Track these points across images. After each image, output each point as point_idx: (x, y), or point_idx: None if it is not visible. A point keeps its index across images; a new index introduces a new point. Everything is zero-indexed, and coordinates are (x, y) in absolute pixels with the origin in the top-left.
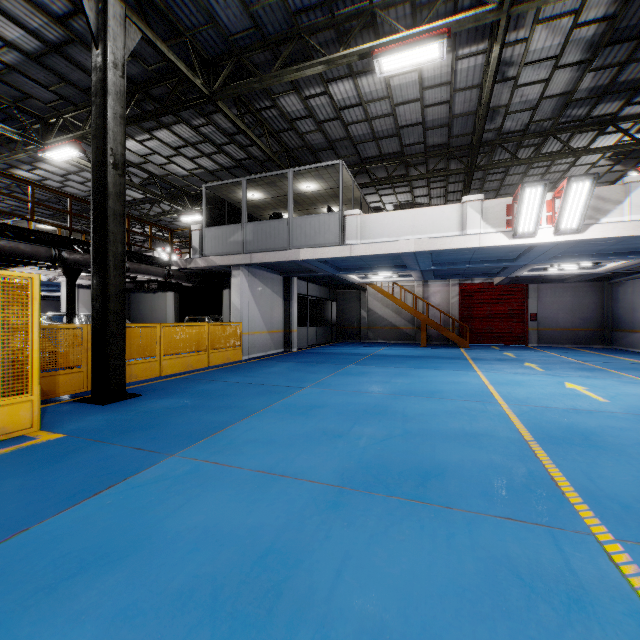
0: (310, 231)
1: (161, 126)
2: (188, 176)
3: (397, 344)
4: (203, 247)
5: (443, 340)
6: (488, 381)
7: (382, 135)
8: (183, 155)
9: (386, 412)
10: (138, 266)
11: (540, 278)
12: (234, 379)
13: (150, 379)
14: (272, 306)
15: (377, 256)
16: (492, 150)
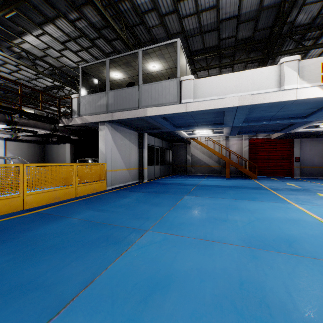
0: (155, 94)
1: (47, 20)
2: (76, 67)
3: (210, 176)
4: (79, 109)
5: (238, 173)
6: (321, 218)
7: (206, 29)
8: (69, 49)
9: (271, 313)
10: (27, 121)
11: (303, 134)
12: (84, 214)
13: (8, 214)
14: (130, 152)
15: (206, 112)
16: (281, 44)
